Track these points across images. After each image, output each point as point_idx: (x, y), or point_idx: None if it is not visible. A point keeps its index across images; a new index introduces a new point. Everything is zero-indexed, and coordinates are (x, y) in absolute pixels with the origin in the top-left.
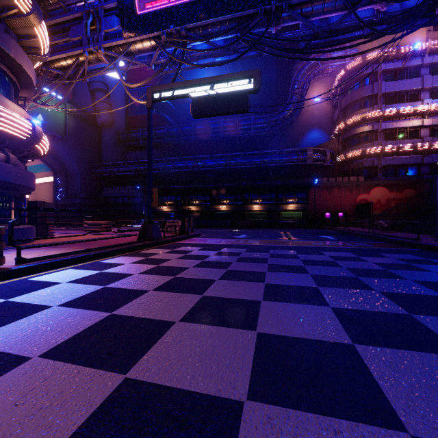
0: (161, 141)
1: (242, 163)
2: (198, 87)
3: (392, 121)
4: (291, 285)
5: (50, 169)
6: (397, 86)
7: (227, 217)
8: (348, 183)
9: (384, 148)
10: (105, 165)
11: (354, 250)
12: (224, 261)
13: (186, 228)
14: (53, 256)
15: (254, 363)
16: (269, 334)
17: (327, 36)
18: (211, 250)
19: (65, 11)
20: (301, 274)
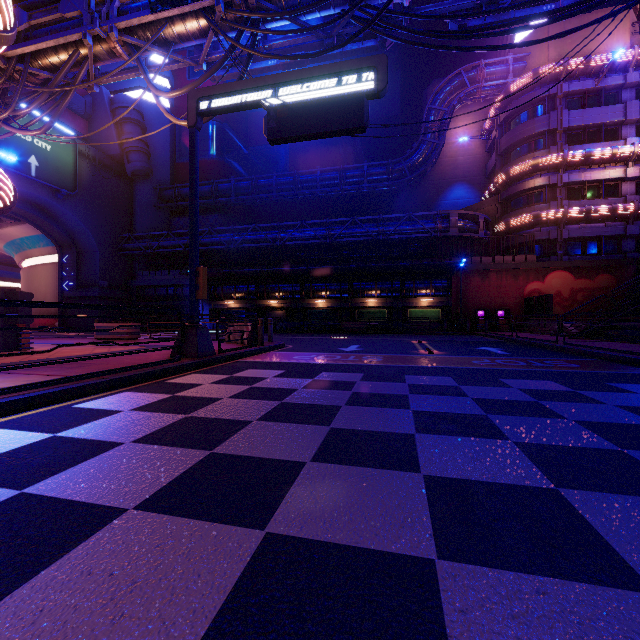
0: (226, 201)
1: (350, 235)
2: (278, 89)
3: (579, 171)
4: (489, 483)
5: (52, 243)
6: (587, 117)
7: (327, 317)
8: (511, 264)
9: (568, 211)
10: (140, 238)
11: (557, 376)
12: (324, 402)
13: (259, 335)
14: None
15: None
16: None
17: (498, 8)
18: (300, 376)
19: None
20: (493, 440)
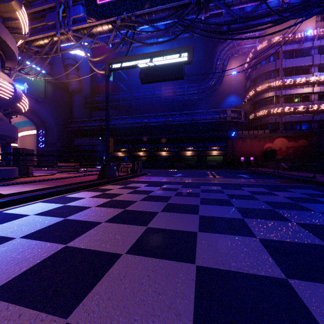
0: (118, 103)
1: (178, 120)
2: (145, 60)
3: (290, 89)
4: (221, 217)
5: (33, 124)
6: (294, 63)
7: (167, 160)
8: (257, 135)
9: (284, 109)
10: (75, 122)
11: (266, 186)
12: (165, 195)
13: (136, 169)
14: (27, 192)
15: (196, 302)
16: (207, 267)
17: (244, 21)
18: (155, 186)
19: (42, 2)
20: (228, 206)
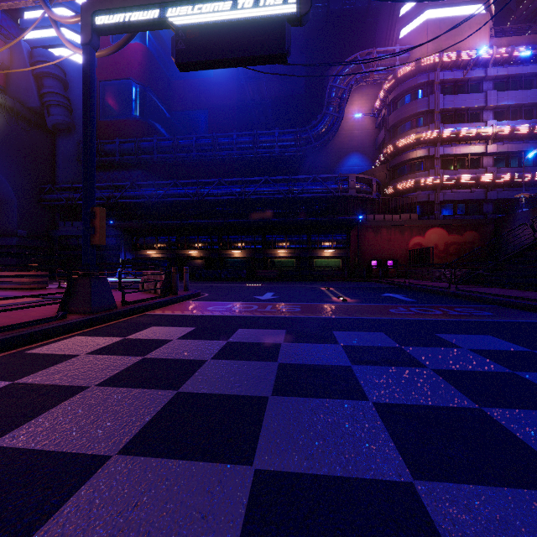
0: (149, 158)
1: (263, 192)
2: (187, 7)
3: (451, 145)
4: None
5: None
6: (457, 102)
7: (242, 266)
8: (399, 222)
9: (443, 178)
10: (62, 190)
11: (489, 329)
12: (241, 390)
13: (173, 284)
14: None
15: None
16: None
17: None
18: (211, 336)
19: None
20: None
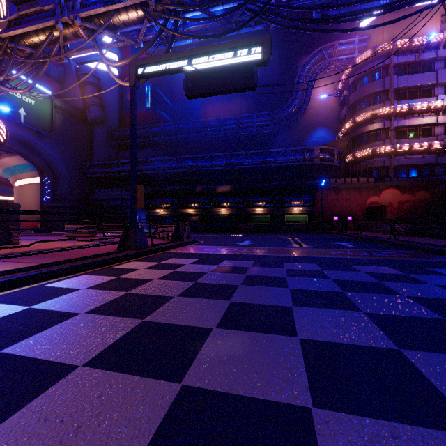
0: (157, 139)
1: (244, 163)
2: (193, 59)
3: (404, 118)
4: (348, 345)
5: (36, 169)
6: (410, 81)
7: (228, 221)
8: (357, 184)
9: (397, 147)
10: (97, 165)
11: (392, 263)
12: (226, 282)
13: (180, 233)
14: None
15: None
16: None
17: (349, 2)
18: (209, 263)
19: None
20: (349, 311)
